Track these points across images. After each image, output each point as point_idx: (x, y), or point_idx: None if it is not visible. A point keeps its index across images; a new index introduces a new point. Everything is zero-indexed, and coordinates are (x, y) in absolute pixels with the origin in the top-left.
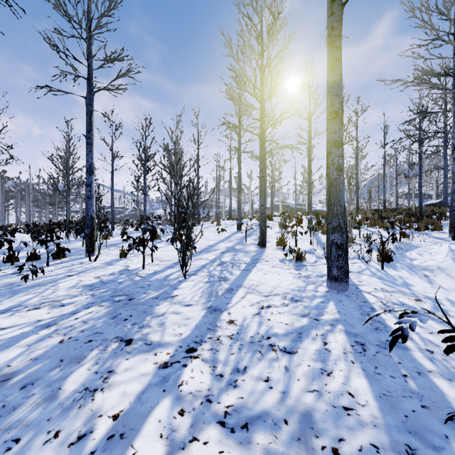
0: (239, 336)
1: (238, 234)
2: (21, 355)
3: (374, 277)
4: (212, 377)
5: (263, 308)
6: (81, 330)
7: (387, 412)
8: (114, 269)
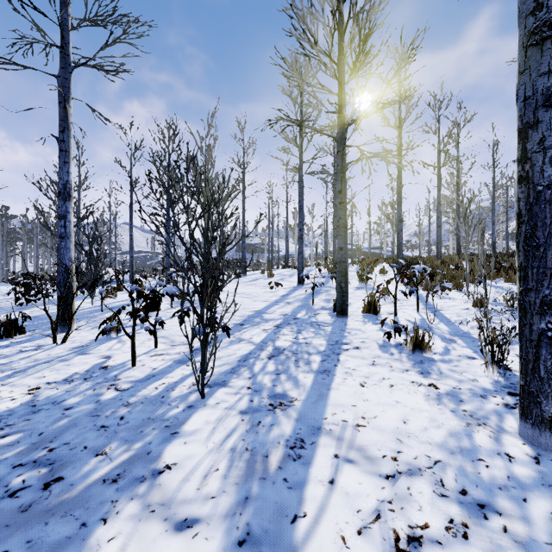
0: None
1: (300, 290)
2: None
3: None
4: None
5: (400, 550)
6: None
7: None
8: (79, 366)
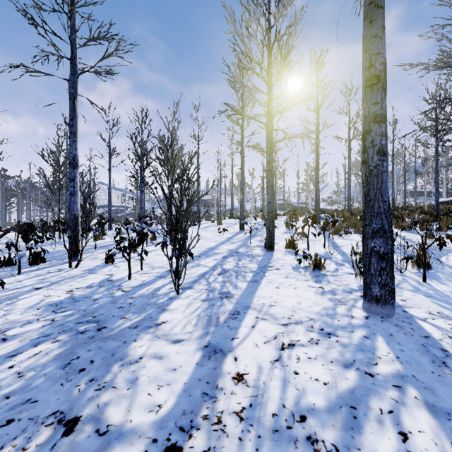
0: (253, 413)
1: (241, 234)
2: None
3: (419, 294)
4: None
5: (284, 348)
6: (5, 395)
7: None
8: (93, 279)
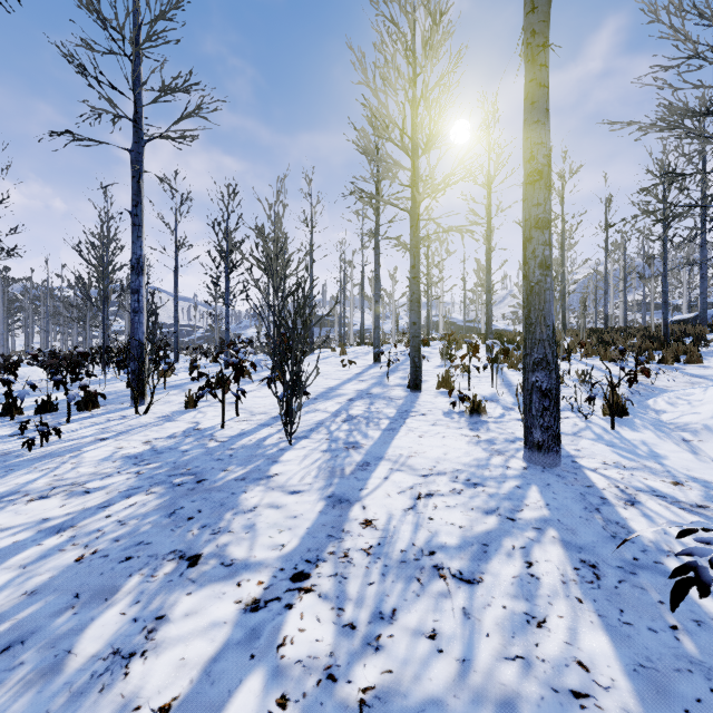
0: (381, 550)
1: (375, 368)
2: (9, 586)
3: (600, 443)
4: (337, 629)
5: (420, 497)
6: (114, 539)
7: (651, 703)
8: (175, 428)
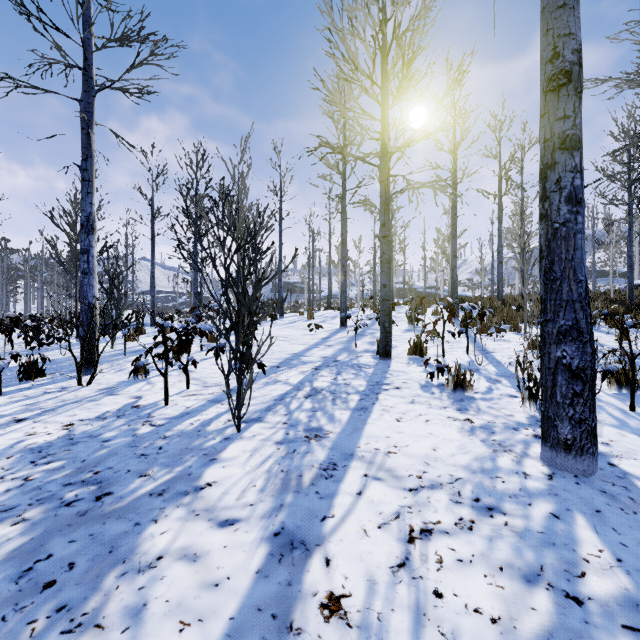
0: None
1: (342, 333)
2: None
3: (629, 432)
4: None
5: (413, 538)
6: None
7: None
8: (110, 405)
